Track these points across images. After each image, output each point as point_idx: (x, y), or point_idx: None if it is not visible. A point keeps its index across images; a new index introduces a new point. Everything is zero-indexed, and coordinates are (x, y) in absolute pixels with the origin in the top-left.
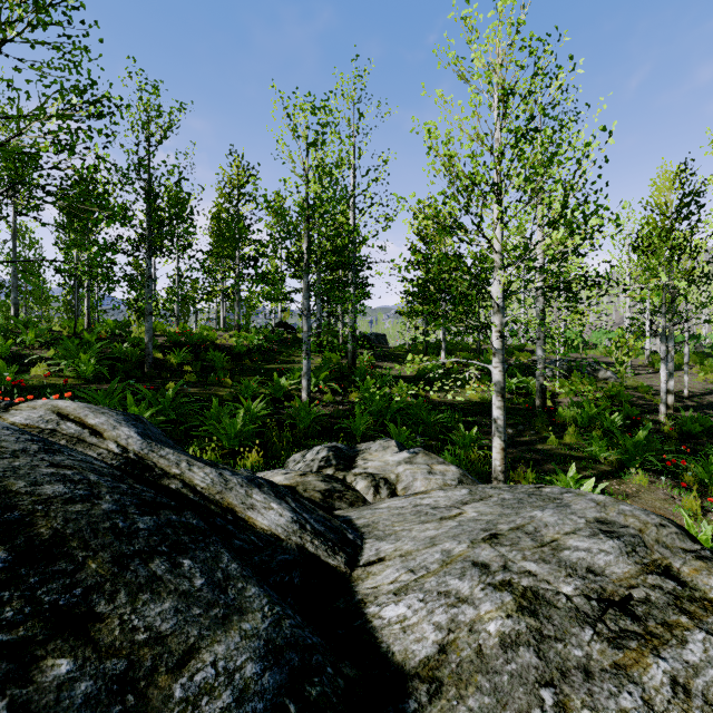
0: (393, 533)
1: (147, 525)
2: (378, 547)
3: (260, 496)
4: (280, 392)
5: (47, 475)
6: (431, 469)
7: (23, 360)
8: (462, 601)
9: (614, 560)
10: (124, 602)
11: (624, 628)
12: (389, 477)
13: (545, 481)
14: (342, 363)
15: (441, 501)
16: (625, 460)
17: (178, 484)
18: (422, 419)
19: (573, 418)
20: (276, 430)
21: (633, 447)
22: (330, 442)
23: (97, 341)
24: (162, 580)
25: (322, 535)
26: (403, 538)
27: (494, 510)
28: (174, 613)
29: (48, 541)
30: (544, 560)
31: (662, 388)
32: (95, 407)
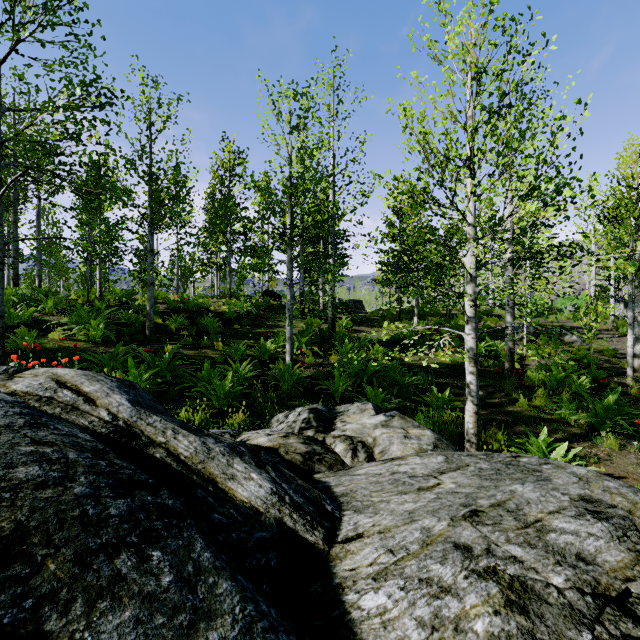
0: (371, 504)
1: (119, 510)
2: (356, 521)
3: (240, 465)
4: (266, 355)
5: (25, 454)
6: (407, 433)
7: (43, 325)
8: (445, 590)
9: (605, 546)
10: (78, 614)
11: (626, 633)
12: (366, 440)
13: (516, 444)
14: (323, 328)
15: (418, 469)
16: (595, 424)
17: (163, 452)
18: (397, 381)
19: (541, 381)
20: (262, 391)
21: (603, 411)
22: (311, 403)
23: (106, 308)
24: (125, 581)
25: (301, 508)
26: (382, 511)
27: (472, 482)
28: (134, 625)
29: (7, 538)
30: (529, 544)
31: (629, 352)
32: (92, 374)
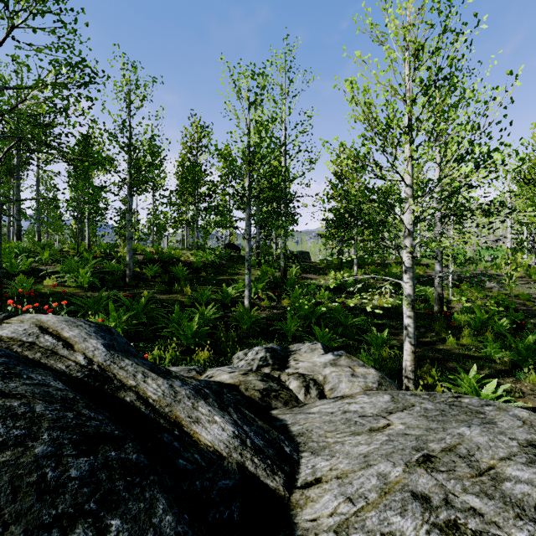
0: (327, 445)
1: (80, 470)
2: (314, 464)
3: (205, 408)
4: (227, 299)
5: None
6: (354, 372)
7: (39, 273)
8: None
9: None
10: None
11: None
12: (317, 378)
13: (449, 379)
14: (276, 275)
15: (367, 409)
16: (518, 361)
17: (133, 396)
18: (341, 322)
19: (467, 322)
20: (224, 331)
21: (525, 350)
22: (267, 341)
23: (93, 259)
24: None
25: (261, 451)
26: (337, 454)
27: (419, 423)
28: None
29: None
30: (486, 494)
31: None
32: (72, 319)
